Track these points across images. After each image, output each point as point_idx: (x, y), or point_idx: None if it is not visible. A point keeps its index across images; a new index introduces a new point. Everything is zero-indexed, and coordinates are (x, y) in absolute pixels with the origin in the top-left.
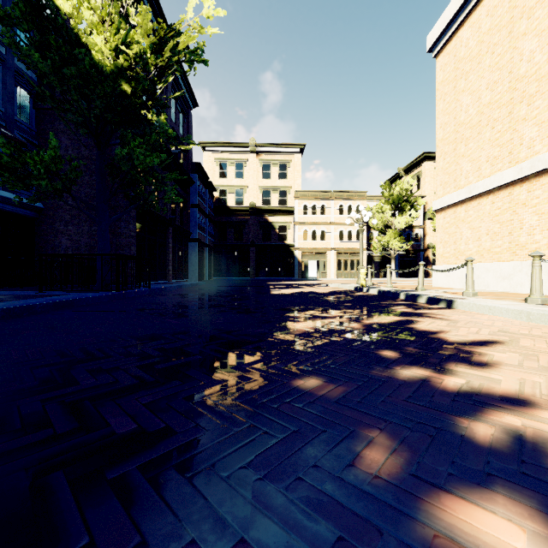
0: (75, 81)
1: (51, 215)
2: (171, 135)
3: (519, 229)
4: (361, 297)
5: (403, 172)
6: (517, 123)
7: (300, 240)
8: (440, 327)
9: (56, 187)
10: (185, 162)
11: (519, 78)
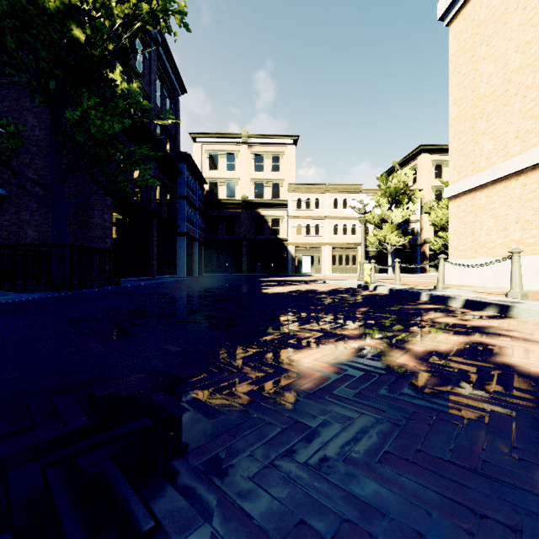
0: (10, 22)
1: (16, 203)
2: (146, 108)
3: None
4: (372, 298)
5: (398, 166)
6: None
7: (294, 234)
8: None
9: None
10: (172, 151)
11: None
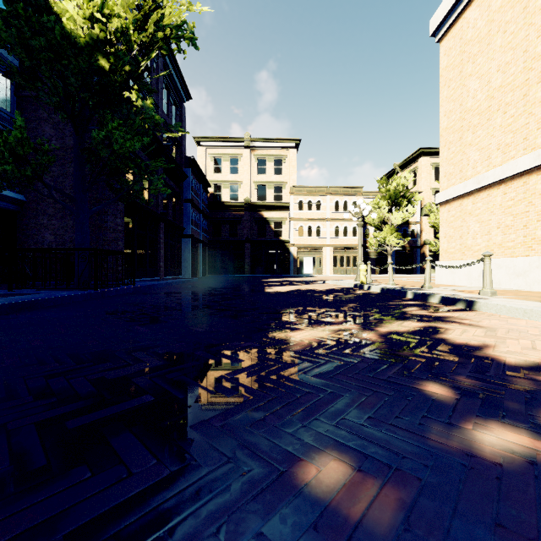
0: (46, 55)
1: (34, 208)
2: (158, 122)
3: (536, 222)
4: (364, 296)
5: (399, 168)
6: (534, 106)
7: (296, 236)
8: (479, 338)
9: (24, 173)
10: (178, 156)
11: (536, 56)
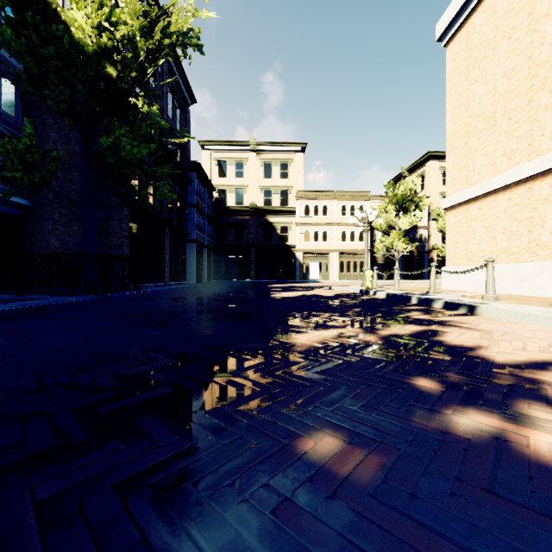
0: (54, 63)
1: (39, 213)
2: (164, 127)
3: (540, 228)
4: (369, 301)
5: (407, 172)
6: (538, 112)
7: (302, 241)
8: (474, 340)
9: (33, 179)
10: (183, 160)
11: (540, 63)
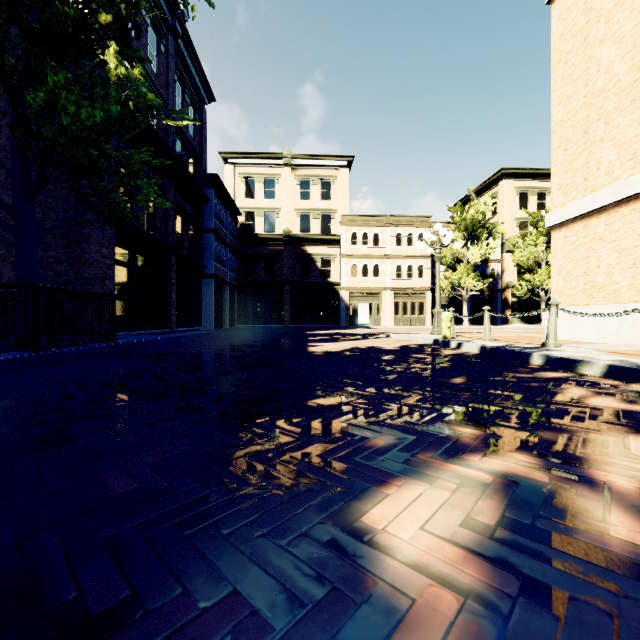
0: None
1: None
2: (153, 104)
3: None
4: (462, 360)
5: (474, 194)
6: None
7: (348, 277)
8: None
9: None
10: (197, 172)
11: None
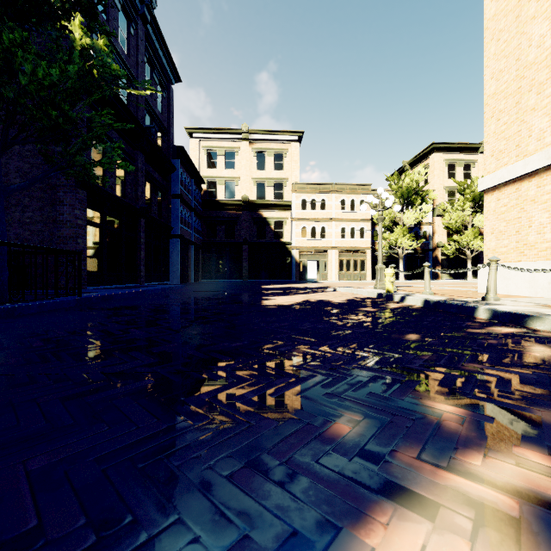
0: None
1: None
2: (117, 74)
3: None
4: (409, 313)
5: (408, 166)
6: None
7: (298, 237)
8: None
9: None
10: (165, 144)
11: None
